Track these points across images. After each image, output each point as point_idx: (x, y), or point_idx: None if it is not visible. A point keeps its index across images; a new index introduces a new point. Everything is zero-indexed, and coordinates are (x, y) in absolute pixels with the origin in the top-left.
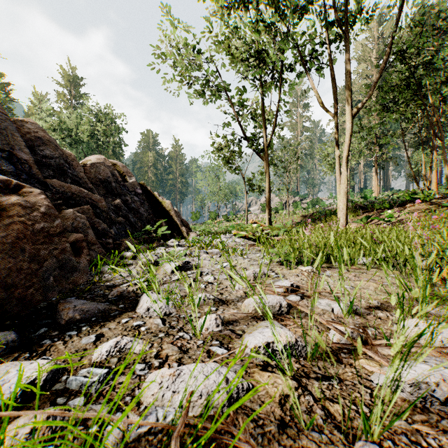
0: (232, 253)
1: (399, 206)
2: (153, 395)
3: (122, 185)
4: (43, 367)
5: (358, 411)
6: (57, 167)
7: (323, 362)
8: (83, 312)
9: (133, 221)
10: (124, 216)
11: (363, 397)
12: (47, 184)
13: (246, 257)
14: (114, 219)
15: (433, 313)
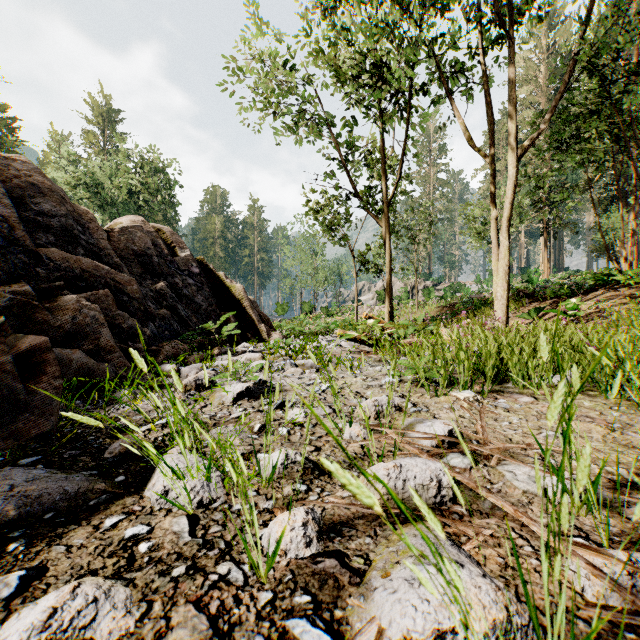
0: (336, 366)
1: (585, 292)
2: None
3: (168, 260)
4: None
5: None
6: (62, 231)
7: None
8: (28, 500)
9: (184, 315)
10: (171, 308)
11: None
12: (40, 255)
13: (359, 372)
14: (153, 312)
15: None
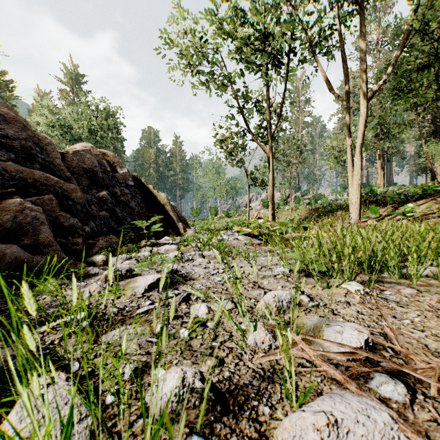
0: (236, 257)
1: (416, 200)
2: None
3: (110, 175)
4: None
5: None
6: (22, 150)
7: None
8: None
9: (121, 216)
10: (110, 210)
11: None
12: None
13: (254, 262)
14: (95, 213)
15: None
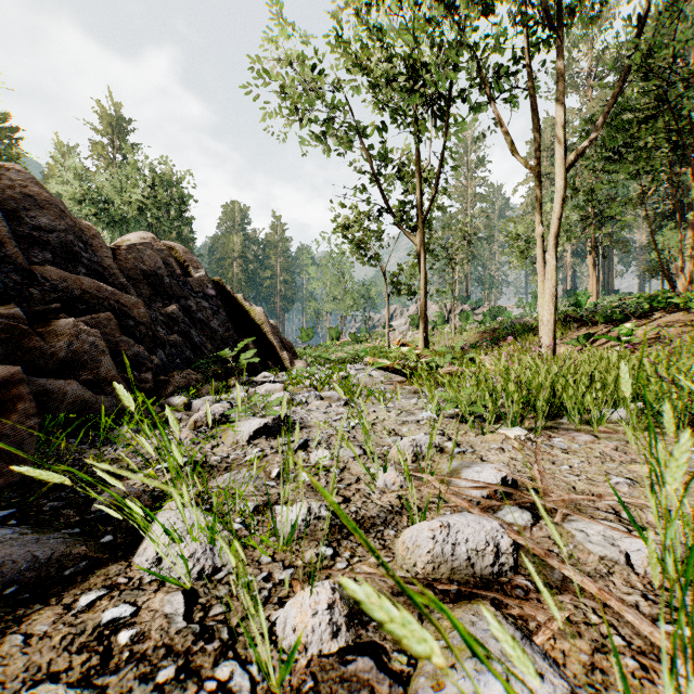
0: (367, 399)
1: (640, 317)
2: None
3: (181, 281)
4: None
5: None
6: (61, 247)
7: None
8: None
9: (198, 342)
10: (183, 333)
11: None
12: (35, 274)
13: (392, 405)
14: (163, 338)
15: None
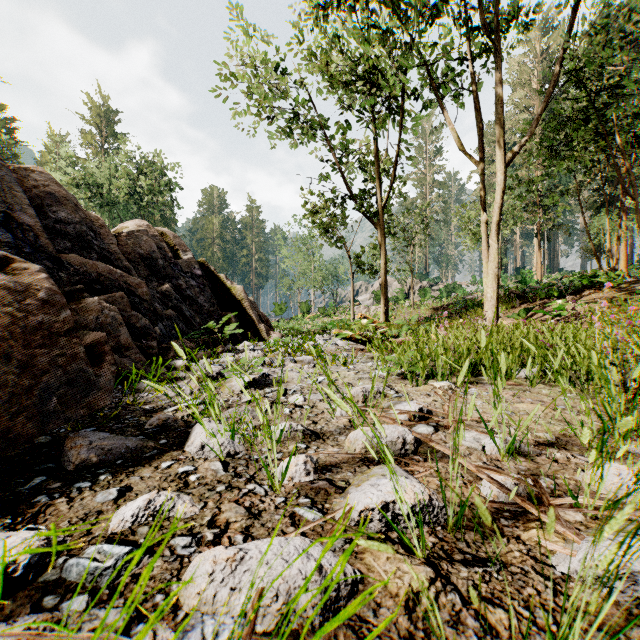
0: (332, 362)
1: (573, 293)
2: (199, 593)
3: (172, 263)
4: (26, 544)
5: (535, 622)
6: (77, 237)
7: (472, 534)
8: (103, 452)
9: (188, 315)
10: (176, 308)
11: (542, 595)
12: (61, 261)
13: (352, 367)
14: (160, 312)
15: (638, 454)
